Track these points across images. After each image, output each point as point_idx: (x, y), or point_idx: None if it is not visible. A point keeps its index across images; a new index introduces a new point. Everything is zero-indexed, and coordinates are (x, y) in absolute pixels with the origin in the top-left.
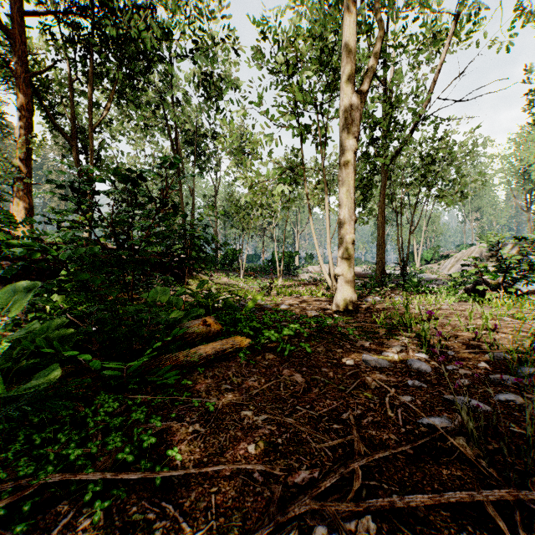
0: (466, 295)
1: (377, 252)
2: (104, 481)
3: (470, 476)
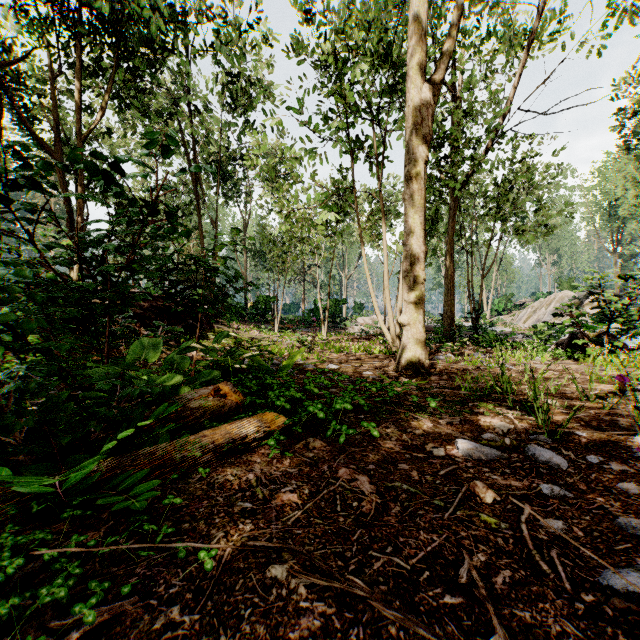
0: (560, 351)
1: (445, 299)
2: None
3: None
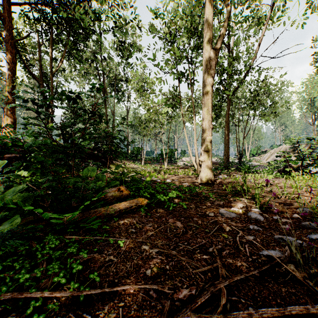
0: (279, 174)
1: (224, 149)
2: (44, 297)
3: (301, 292)
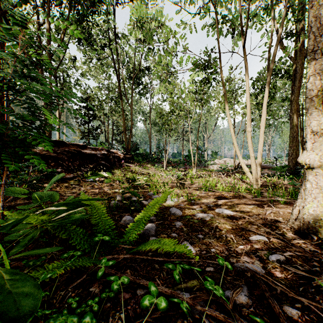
0: None
1: (290, 145)
2: None
3: None
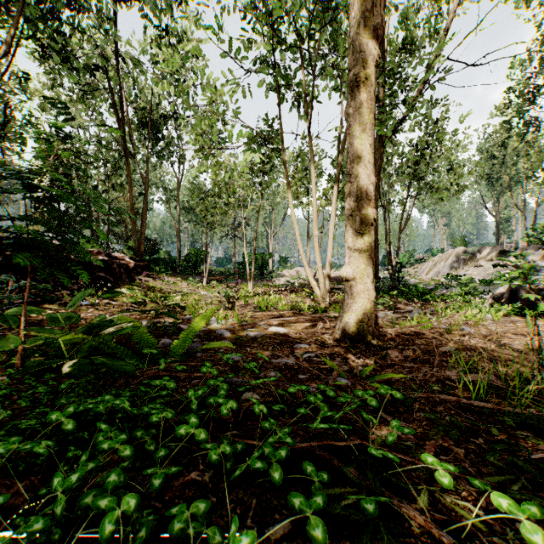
0: (506, 307)
1: None
2: None
3: None
